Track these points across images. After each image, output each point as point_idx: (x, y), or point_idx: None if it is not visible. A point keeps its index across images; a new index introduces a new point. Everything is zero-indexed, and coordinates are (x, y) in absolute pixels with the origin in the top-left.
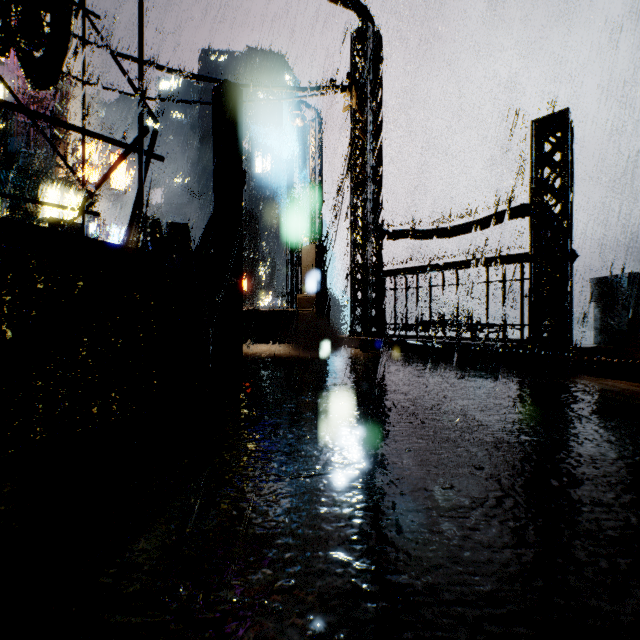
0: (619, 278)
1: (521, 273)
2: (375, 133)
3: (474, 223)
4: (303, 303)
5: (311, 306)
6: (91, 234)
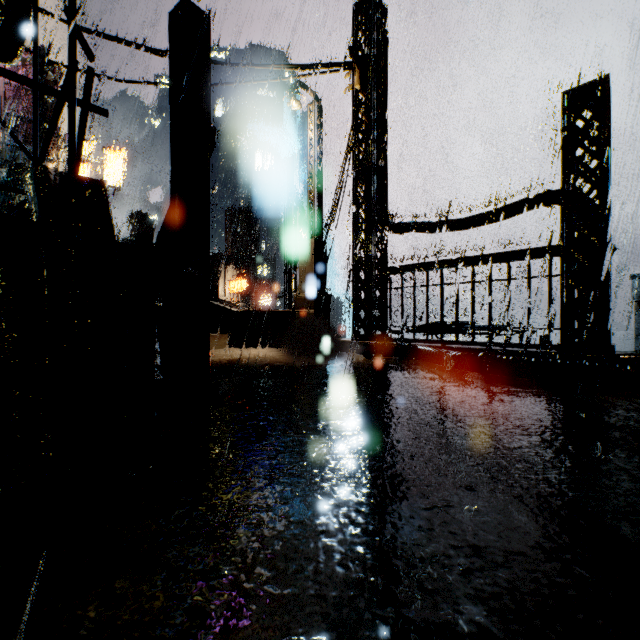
0: None
1: (549, 269)
2: (380, 115)
3: (492, 213)
4: (301, 303)
5: (309, 306)
6: None
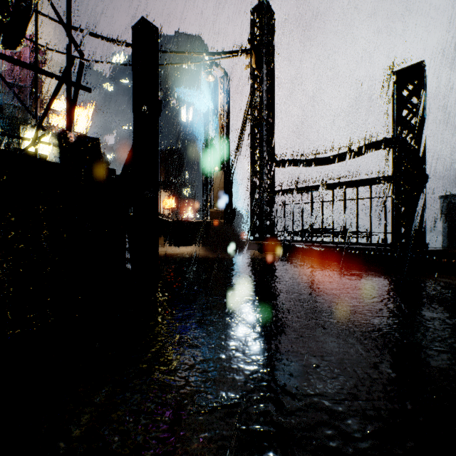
0: None
1: (384, 192)
2: (269, 86)
3: (346, 153)
4: (214, 215)
5: (220, 218)
6: None
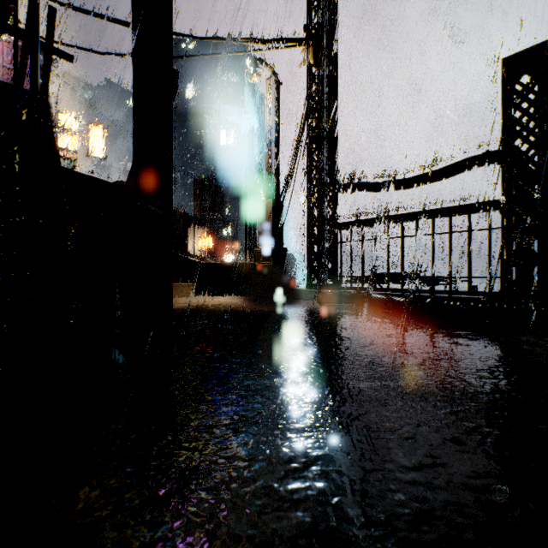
0: None
1: (489, 222)
2: (331, 87)
3: (435, 173)
4: (260, 256)
5: (268, 259)
6: None
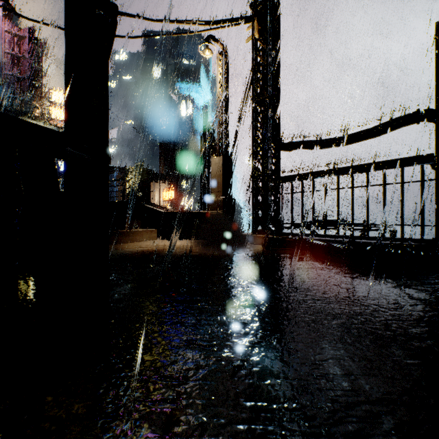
0: None
1: (421, 175)
2: (274, 58)
3: (368, 131)
4: (212, 206)
5: (219, 208)
6: None
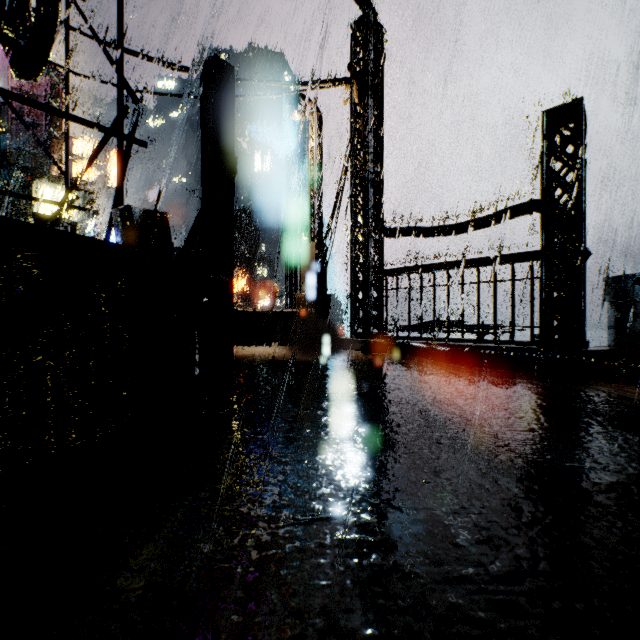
0: (636, 277)
1: (531, 272)
2: (377, 127)
3: (480, 220)
4: (302, 303)
5: (310, 306)
6: (87, 233)
